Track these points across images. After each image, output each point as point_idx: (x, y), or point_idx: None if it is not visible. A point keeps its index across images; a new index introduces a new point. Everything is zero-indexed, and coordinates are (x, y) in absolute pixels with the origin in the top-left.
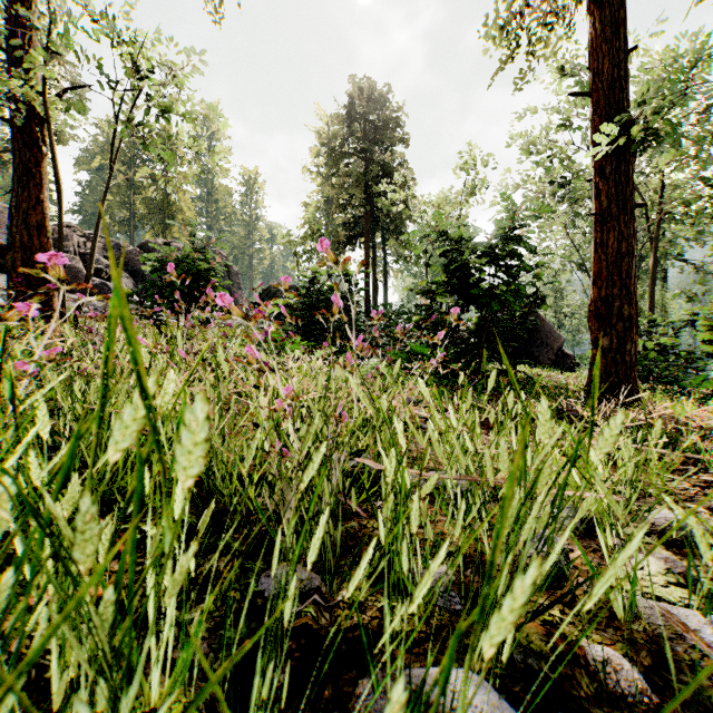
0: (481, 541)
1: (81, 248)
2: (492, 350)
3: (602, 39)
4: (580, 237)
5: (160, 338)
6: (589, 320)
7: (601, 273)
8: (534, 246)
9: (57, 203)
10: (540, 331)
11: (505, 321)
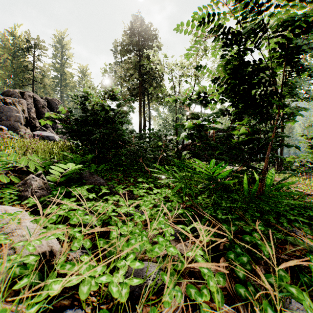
0: None
1: None
2: None
3: None
4: None
5: None
6: None
7: None
8: None
9: None
10: None
11: None
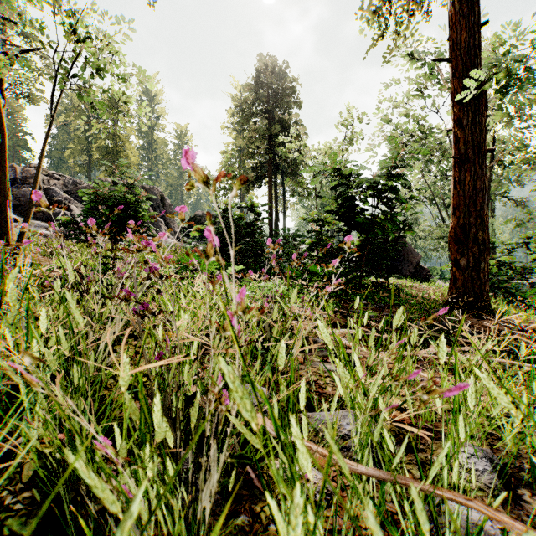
0: (400, 527)
1: (46, 185)
2: (369, 266)
3: (460, 15)
4: (431, 179)
5: (97, 257)
6: (450, 243)
7: (459, 205)
8: (406, 183)
9: (31, 150)
10: (403, 250)
11: (380, 244)
